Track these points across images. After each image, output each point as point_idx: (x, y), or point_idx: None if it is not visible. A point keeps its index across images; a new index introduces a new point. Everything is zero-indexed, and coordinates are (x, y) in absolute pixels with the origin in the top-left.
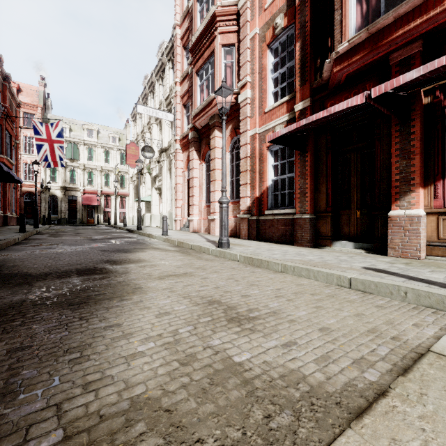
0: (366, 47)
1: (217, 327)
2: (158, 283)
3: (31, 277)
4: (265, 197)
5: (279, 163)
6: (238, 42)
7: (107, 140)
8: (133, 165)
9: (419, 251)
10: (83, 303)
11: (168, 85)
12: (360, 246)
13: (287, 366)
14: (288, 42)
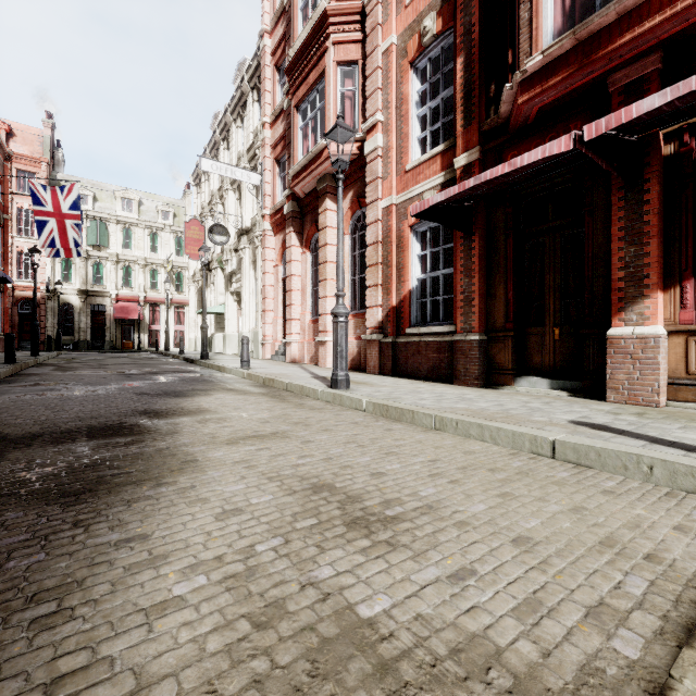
0: (572, 63)
1: (328, 540)
2: (227, 451)
3: (4, 442)
4: (406, 307)
5: (428, 252)
6: (363, 58)
7: (155, 216)
8: (195, 256)
9: (658, 393)
10: (87, 492)
11: (252, 128)
12: (560, 385)
13: (462, 627)
14: (443, 57)
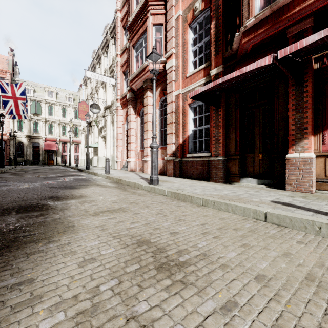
0: (269, 22)
1: (145, 280)
2: (92, 220)
3: None
4: (186, 143)
5: (197, 117)
6: (166, 22)
7: (64, 100)
8: (84, 119)
9: (311, 186)
10: (5, 248)
11: (111, 57)
12: (262, 182)
13: None
14: (204, 22)
